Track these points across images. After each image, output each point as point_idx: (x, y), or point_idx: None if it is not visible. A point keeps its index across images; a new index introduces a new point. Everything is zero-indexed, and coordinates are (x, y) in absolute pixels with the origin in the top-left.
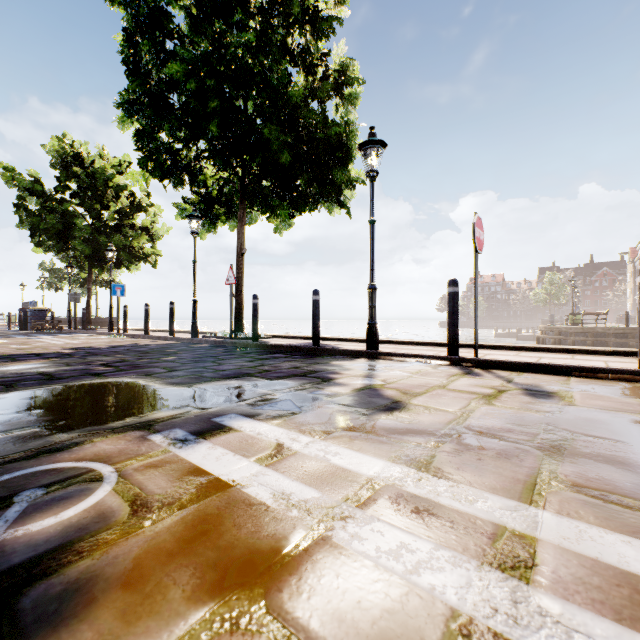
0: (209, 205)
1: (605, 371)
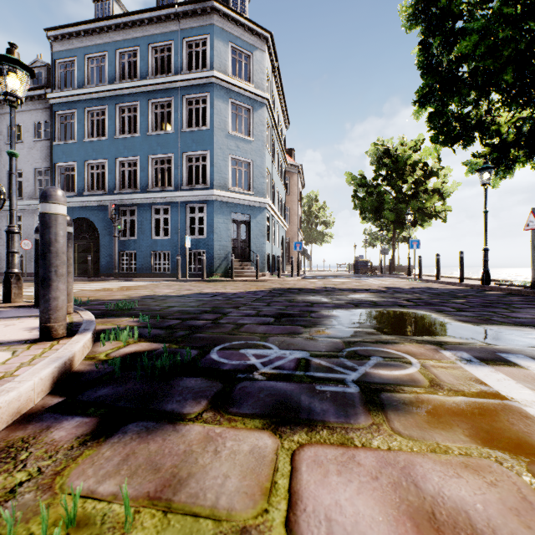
0: (502, 152)
1: None
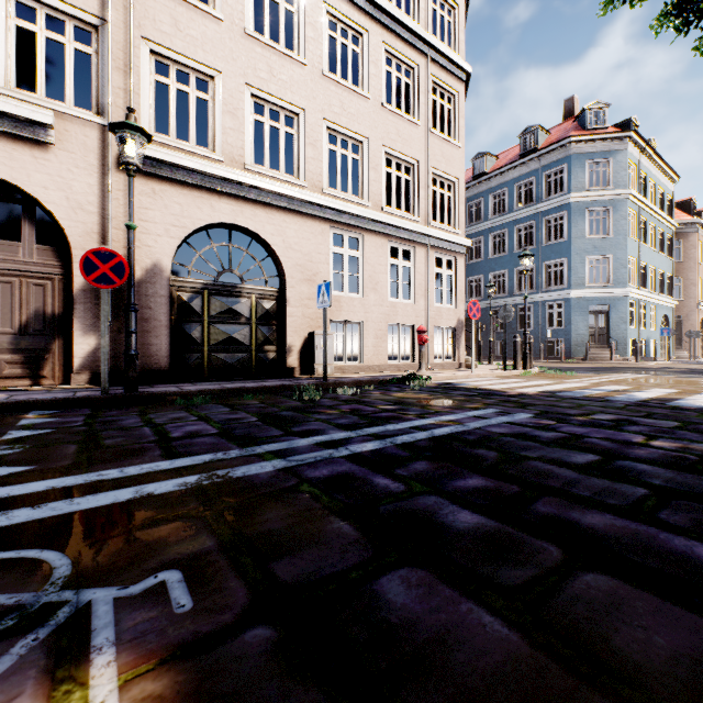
0: None
1: None
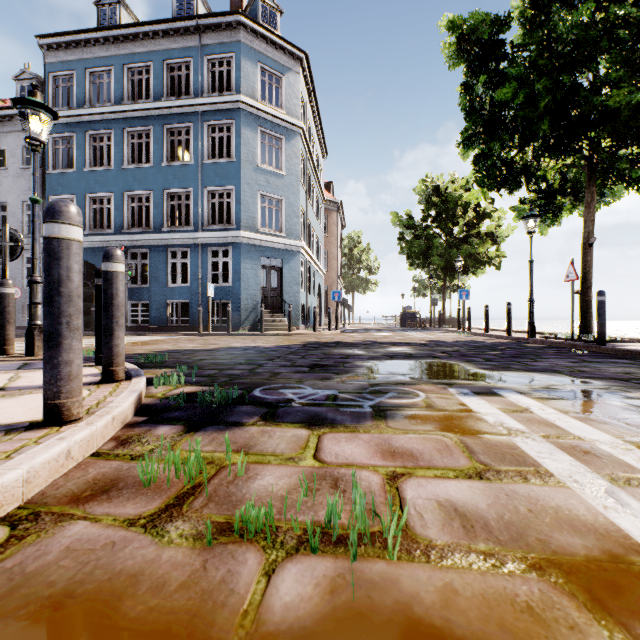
0: (549, 199)
1: None
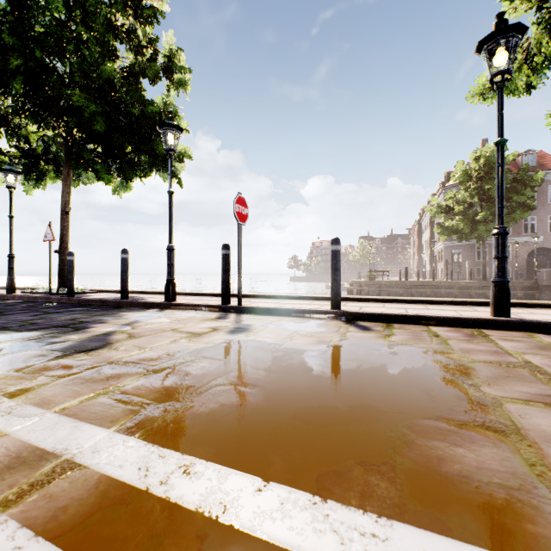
0: (33, 161)
1: (309, 312)
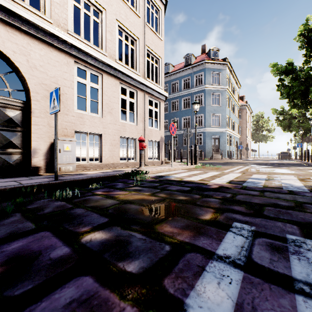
0: None
1: None
